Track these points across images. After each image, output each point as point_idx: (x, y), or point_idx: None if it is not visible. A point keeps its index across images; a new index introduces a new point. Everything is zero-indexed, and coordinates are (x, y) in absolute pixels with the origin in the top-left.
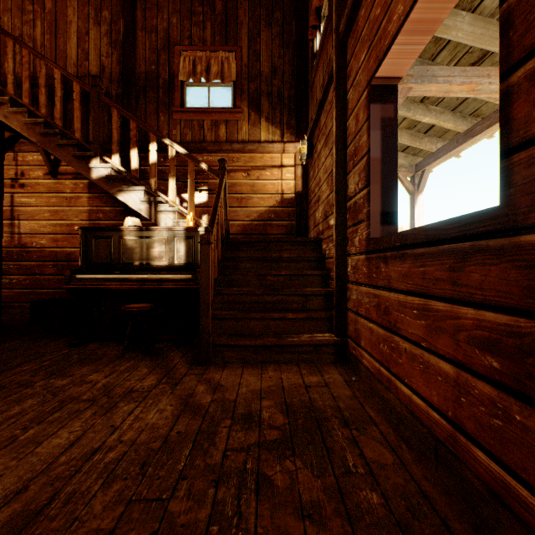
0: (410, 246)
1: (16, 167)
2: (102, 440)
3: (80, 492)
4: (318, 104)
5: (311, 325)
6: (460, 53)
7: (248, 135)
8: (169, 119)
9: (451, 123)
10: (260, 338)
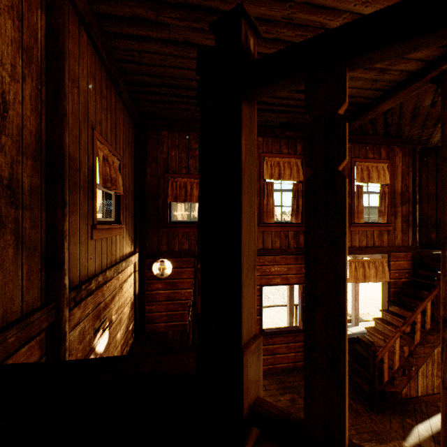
0: (282, 334)
1: None
2: None
3: None
4: None
5: None
6: None
7: (123, 249)
8: (88, 240)
9: None
10: None
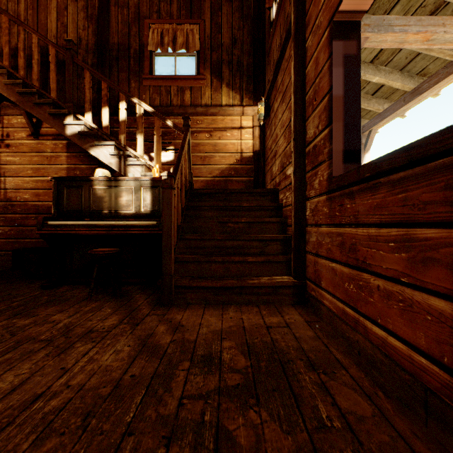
0: (384, 173)
1: (2, 129)
2: (47, 385)
3: (4, 452)
4: (276, 63)
5: (270, 268)
6: (412, 8)
7: (211, 99)
8: (139, 86)
9: (399, 82)
10: (221, 280)
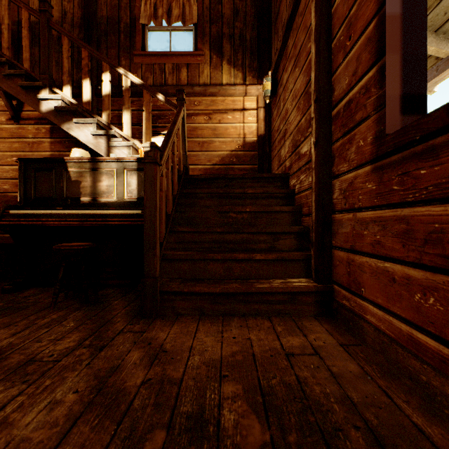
0: None
1: None
2: None
3: None
4: (286, 23)
5: (283, 268)
6: None
7: (210, 78)
8: (130, 64)
9: (434, 46)
10: (221, 284)
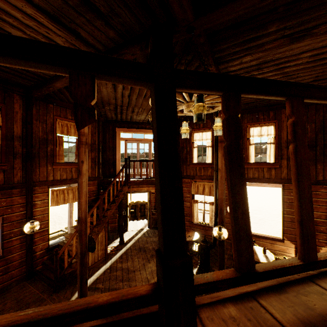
0: None
1: None
2: None
3: None
4: None
5: None
6: None
7: None
8: None
9: None
10: None
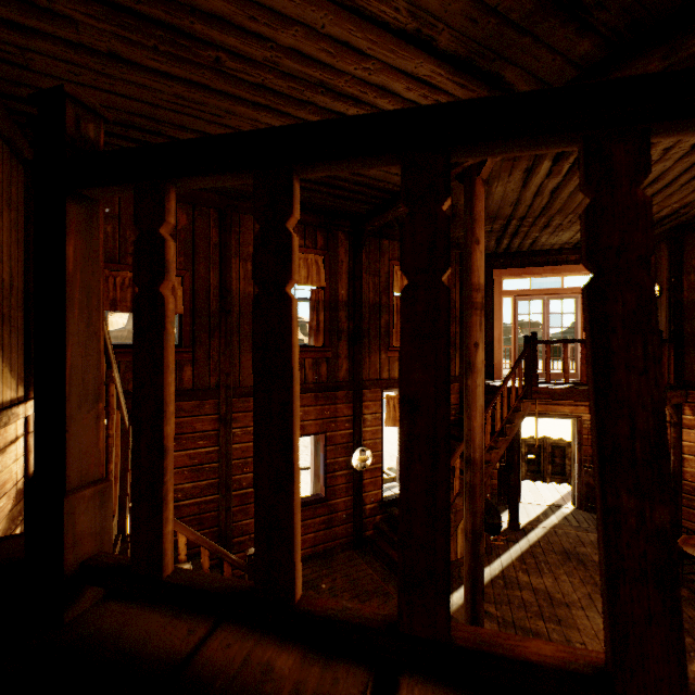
0: None
1: None
2: None
3: None
4: None
5: None
6: None
7: None
8: None
9: None
10: None
